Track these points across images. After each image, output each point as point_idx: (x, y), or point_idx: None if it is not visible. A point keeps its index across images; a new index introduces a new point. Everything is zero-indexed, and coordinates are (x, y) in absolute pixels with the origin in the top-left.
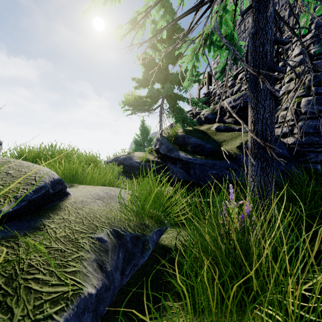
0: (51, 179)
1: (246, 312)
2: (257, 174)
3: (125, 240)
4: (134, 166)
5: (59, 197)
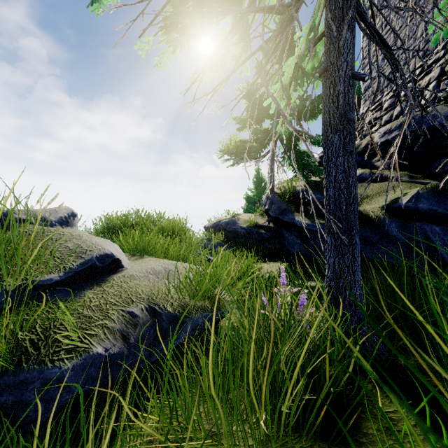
0: (100, 253)
1: (254, 409)
2: (331, 255)
3: (161, 318)
4: (239, 233)
5: (111, 270)
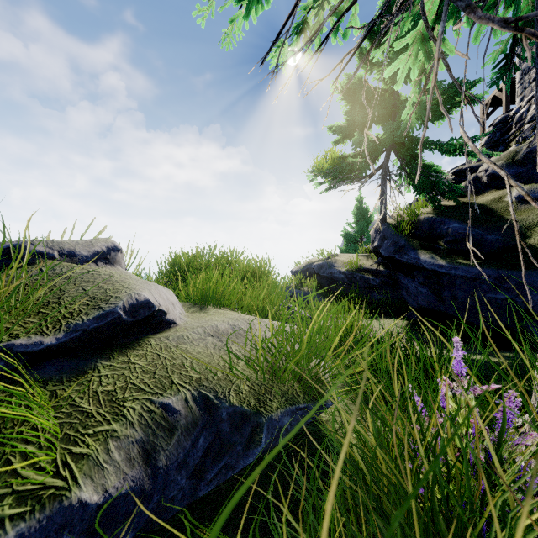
0: (131, 301)
1: None
2: None
3: (218, 415)
4: (336, 279)
5: (151, 327)
